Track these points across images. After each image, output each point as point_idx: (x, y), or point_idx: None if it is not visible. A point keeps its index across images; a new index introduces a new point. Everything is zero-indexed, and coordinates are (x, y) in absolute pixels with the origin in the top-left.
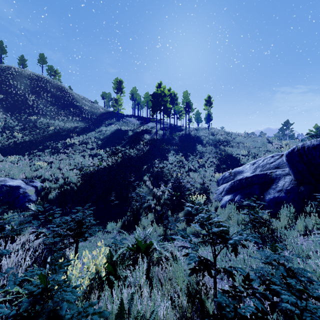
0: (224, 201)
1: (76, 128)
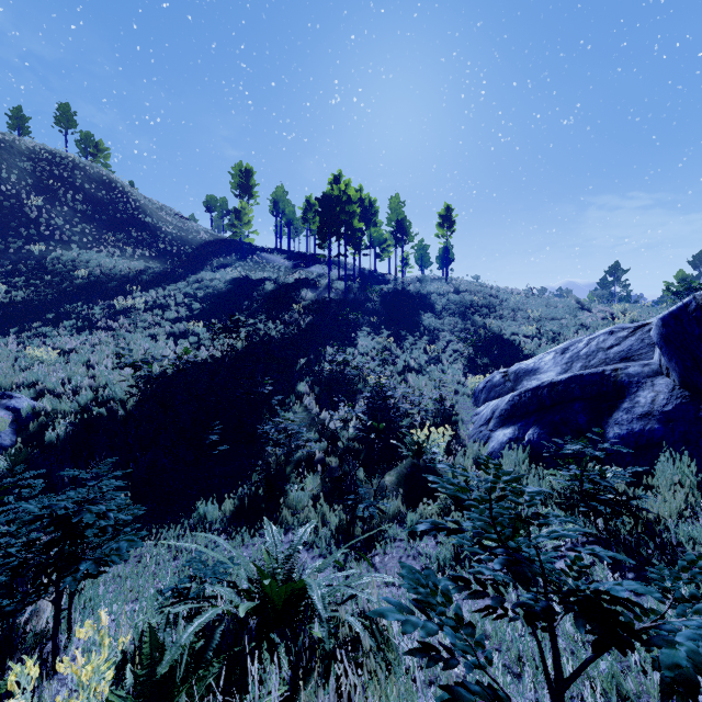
0: (497, 443)
1: (141, 273)
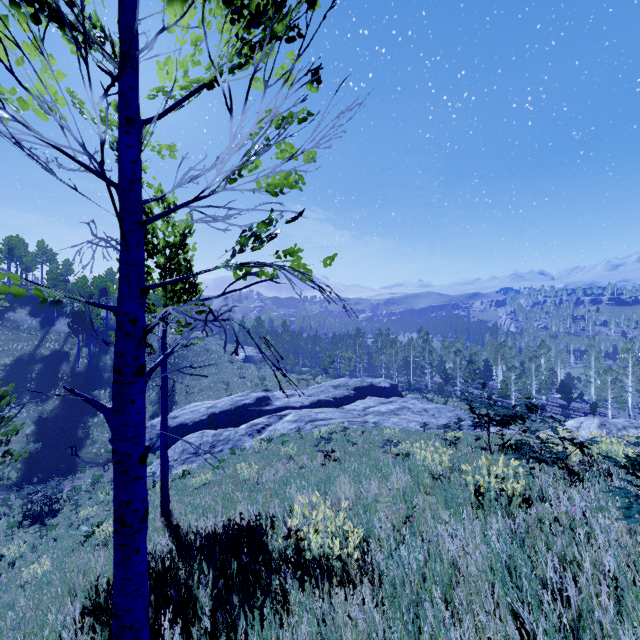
0: None
1: None
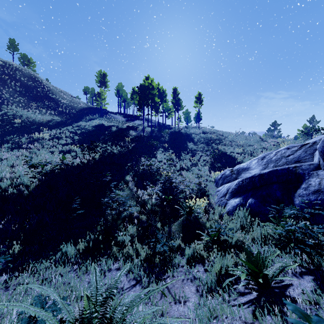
0: (231, 206)
1: (49, 122)
